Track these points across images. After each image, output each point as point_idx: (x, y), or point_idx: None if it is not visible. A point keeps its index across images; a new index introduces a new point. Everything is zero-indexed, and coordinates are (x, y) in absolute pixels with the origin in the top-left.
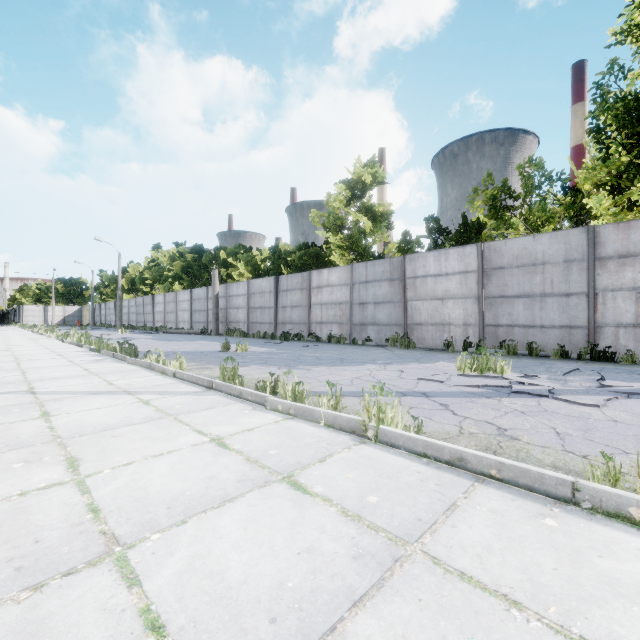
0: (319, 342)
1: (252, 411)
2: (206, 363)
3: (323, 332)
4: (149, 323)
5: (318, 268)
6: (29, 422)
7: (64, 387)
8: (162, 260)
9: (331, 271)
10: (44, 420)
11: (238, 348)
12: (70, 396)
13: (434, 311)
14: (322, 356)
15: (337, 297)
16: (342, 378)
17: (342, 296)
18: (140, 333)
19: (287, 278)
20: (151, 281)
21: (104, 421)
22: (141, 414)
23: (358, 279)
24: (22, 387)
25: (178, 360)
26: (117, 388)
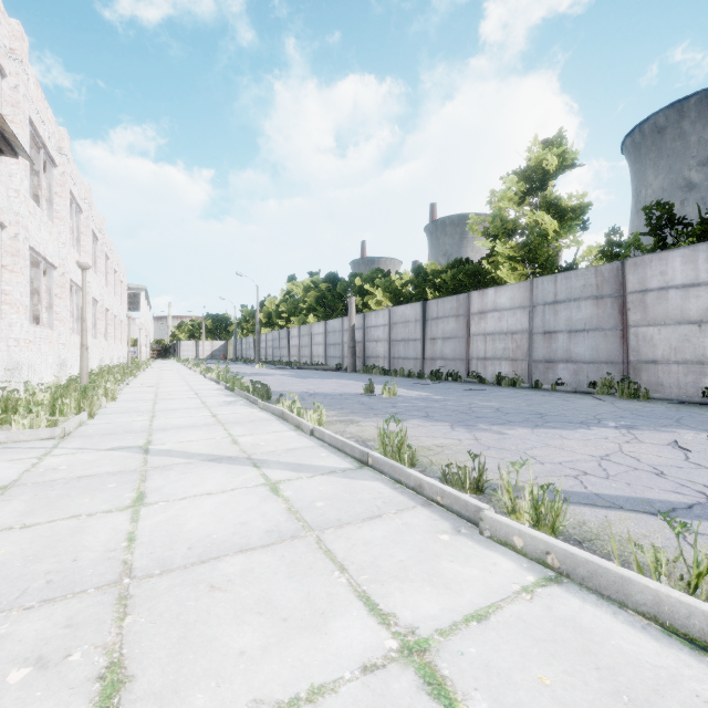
0: (483, 384)
1: (455, 538)
2: (349, 412)
3: (487, 371)
4: (284, 358)
5: (476, 289)
6: (111, 517)
7: (182, 444)
8: (297, 292)
9: (499, 291)
10: (131, 515)
11: (384, 391)
12: (182, 462)
13: (682, 342)
14: (504, 407)
15: (508, 325)
16: (575, 457)
17: (516, 323)
18: (276, 368)
19: (437, 303)
20: (286, 314)
21: (208, 531)
22: (264, 519)
23: (541, 299)
24: (140, 440)
25: (316, 410)
26: (240, 451)
